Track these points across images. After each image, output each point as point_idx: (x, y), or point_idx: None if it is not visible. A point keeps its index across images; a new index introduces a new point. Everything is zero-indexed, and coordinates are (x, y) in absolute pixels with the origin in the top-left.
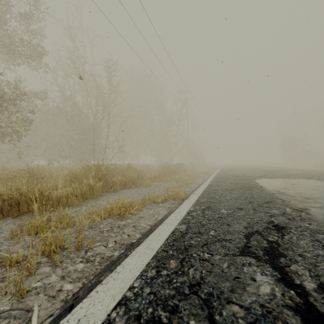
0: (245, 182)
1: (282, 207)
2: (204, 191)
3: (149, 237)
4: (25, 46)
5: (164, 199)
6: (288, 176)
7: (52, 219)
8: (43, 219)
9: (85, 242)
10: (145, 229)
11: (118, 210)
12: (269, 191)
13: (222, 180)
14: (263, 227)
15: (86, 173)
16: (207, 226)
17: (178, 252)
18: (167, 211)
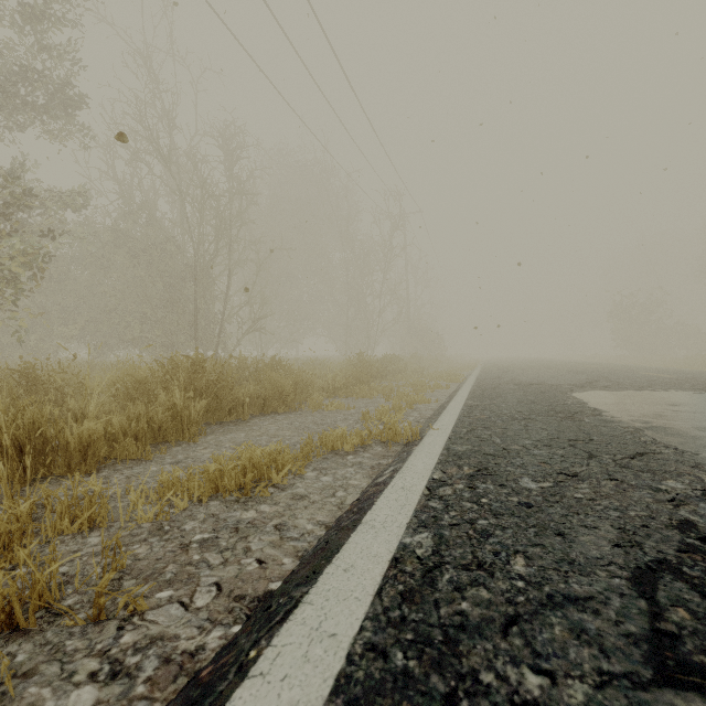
0: (551, 399)
1: (688, 471)
2: (459, 421)
3: (320, 582)
4: (33, 83)
5: (360, 443)
6: (646, 384)
7: (49, 508)
8: (20, 510)
9: (120, 596)
10: (309, 539)
11: (239, 478)
12: (622, 422)
13: (495, 395)
14: (674, 545)
15: (168, 379)
16: (496, 538)
17: (425, 662)
18: (370, 478)
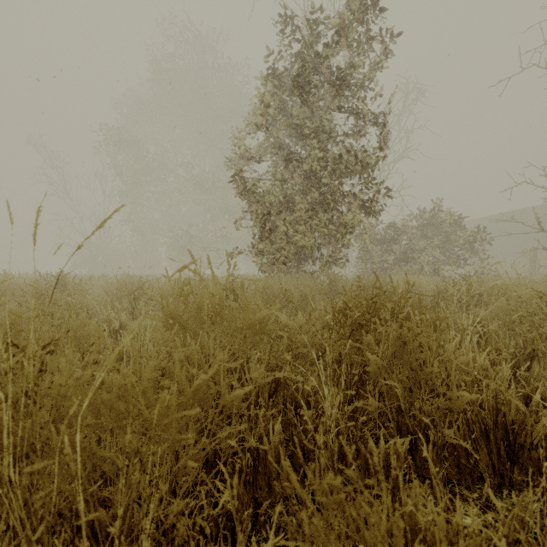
0: None
1: None
2: None
3: None
4: None
5: None
6: None
7: None
8: None
9: None
10: None
11: None
12: None
13: None
14: None
15: None
16: None
17: None
18: None
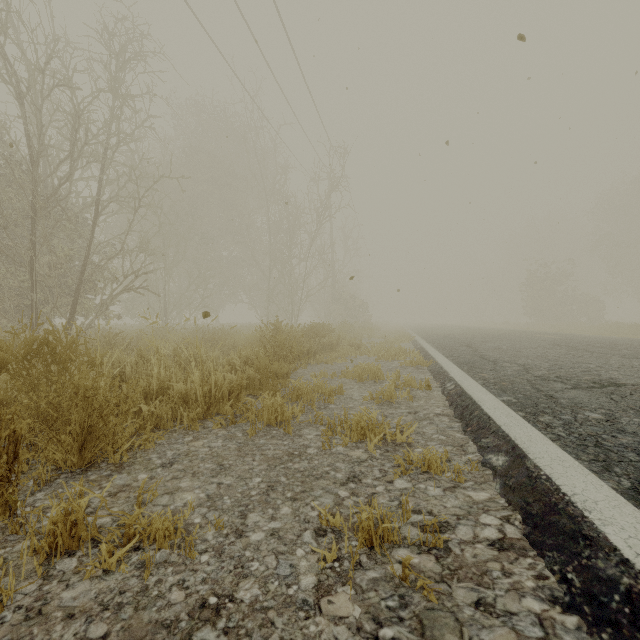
0: None
1: None
2: None
3: None
4: None
5: None
6: None
7: None
8: None
9: None
10: None
11: None
12: None
13: None
14: None
15: None
16: None
17: None
18: None
